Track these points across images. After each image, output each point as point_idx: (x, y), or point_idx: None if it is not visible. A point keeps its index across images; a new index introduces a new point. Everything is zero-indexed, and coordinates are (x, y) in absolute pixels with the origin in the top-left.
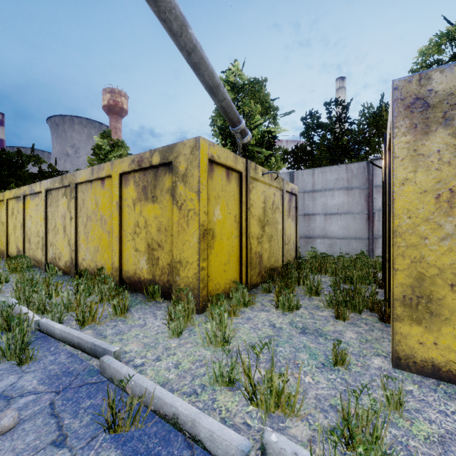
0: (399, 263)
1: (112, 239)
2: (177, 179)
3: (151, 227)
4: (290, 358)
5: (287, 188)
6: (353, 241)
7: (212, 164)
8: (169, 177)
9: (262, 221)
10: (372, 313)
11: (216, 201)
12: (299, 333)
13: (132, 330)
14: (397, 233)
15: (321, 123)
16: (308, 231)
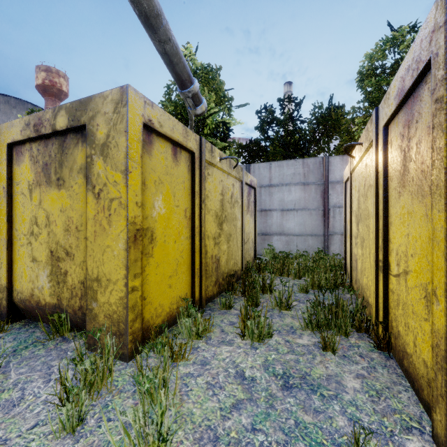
0: None
1: None
2: (93, 152)
3: (55, 225)
4: None
5: (246, 179)
6: (309, 237)
7: (151, 134)
8: (83, 148)
9: (220, 217)
10: (360, 333)
11: (158, 188)
12: (282, 387)
13: None
14: None
15: (276, 118)
16: (264, 228)
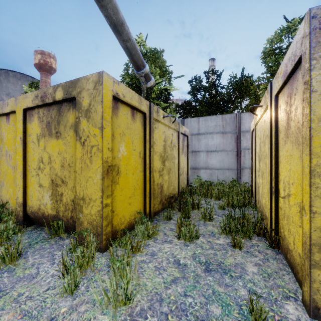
0: (317, 206)
1: (16, 174)
2: (80, 115)
3: (55, 163)
4: (202, 316)
5: (181, 130)
6: (226, 171)
7: (117, 102)
8: (73, 112)
9: (163, 156)
10: (259, 237)
11: (122, 138)
12: (204, 270)
13: (16, 288)
14: (316, 173)
15: (203, 85)
16: (194, 164)
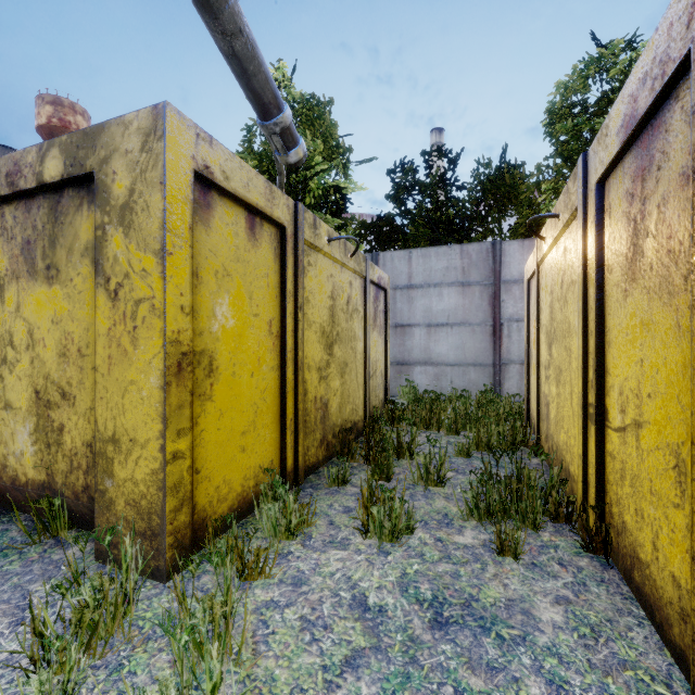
0: None
1: None
2: (106, 219)
3: (43, 347)
4: None
5: (372, 275)
6: (470, 369)
7: (209, 191)
8: (90, 214)
9: (328, 334)
10: (557, 524)
11: (221, 283)
12: (431, 624)
13: None
14: None
15: (419, 180)
16: (401, 354)
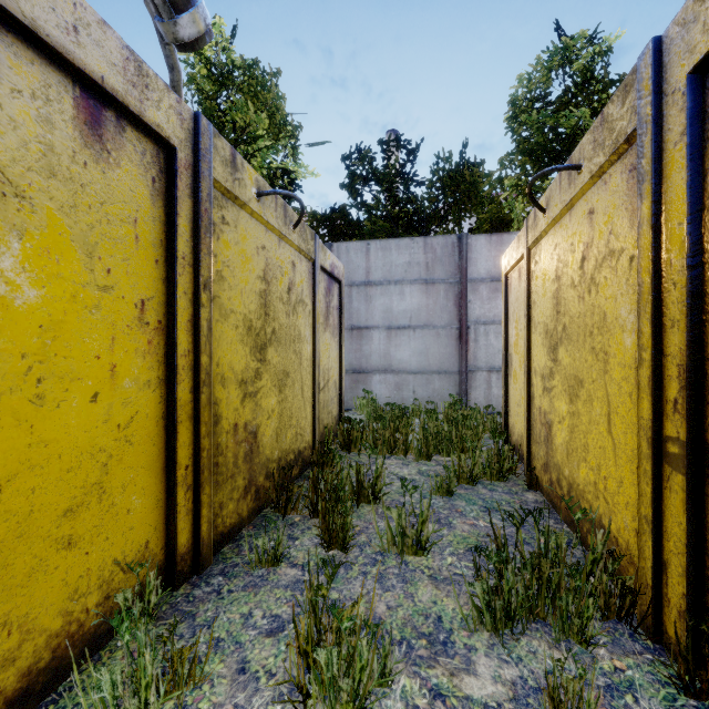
0: None
1: None
2: None
3: None
4: None
5: (323, 261)
6: (435, 377)
7: None
8: None
9: (258, 331)
10: (607, 623)
11: None
12: None
13: None
14: None
15: (377, 168)
16: (358, 360)
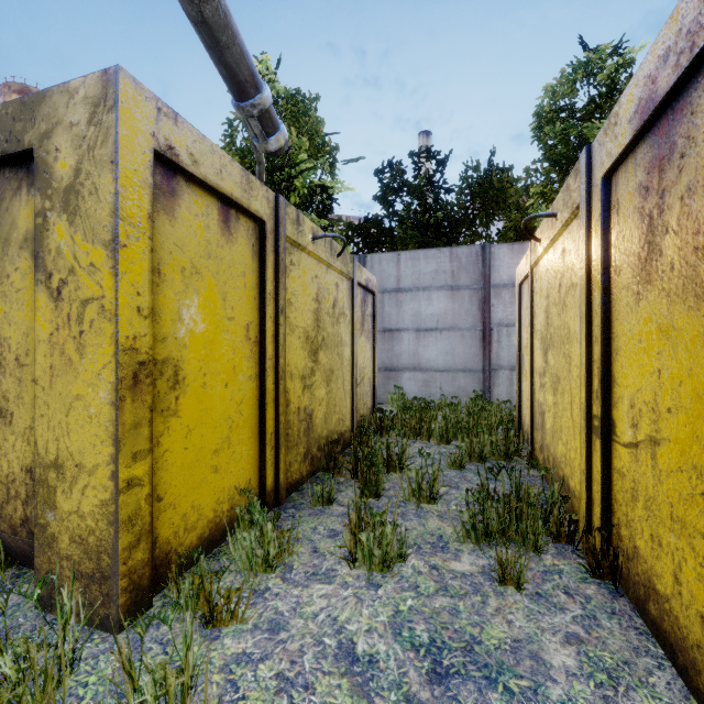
0: None
1: None
2: (47, 205)
3: None
4: None
5: (360, 277)
6: (460, 374)
7: (173, 176)
8: (30, 199)
9: (313, 339)
10: (558, 544)
11: (189, 282)
12: (429, 677)
13: None
14: None
15: (407, 182)
16: (389, 359)
